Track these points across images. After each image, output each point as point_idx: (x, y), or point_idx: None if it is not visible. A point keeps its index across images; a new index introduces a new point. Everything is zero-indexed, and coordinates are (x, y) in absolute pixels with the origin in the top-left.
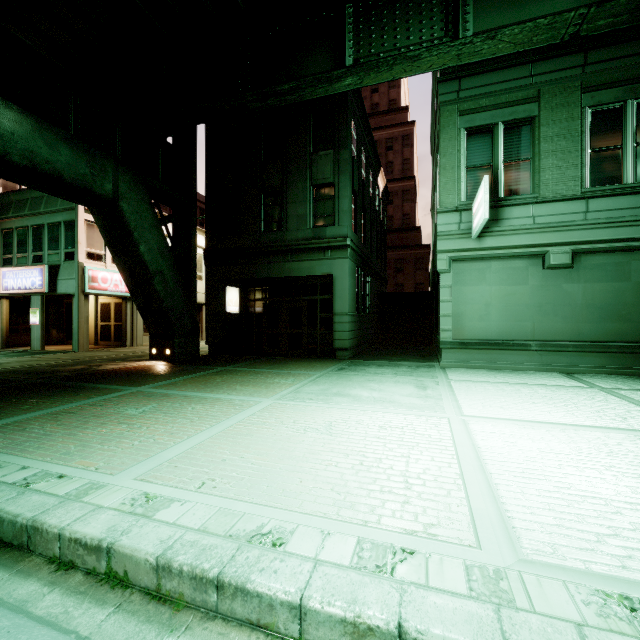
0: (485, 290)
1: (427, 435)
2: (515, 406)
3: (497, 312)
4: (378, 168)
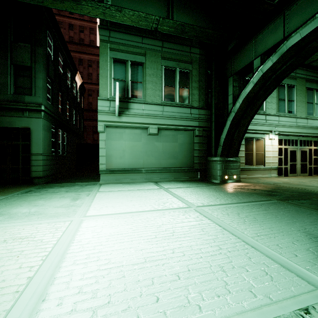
0: (123, 143)
1: (40, 240)
2: (120, 204)
3: (128, 154)
4: (75, 71)
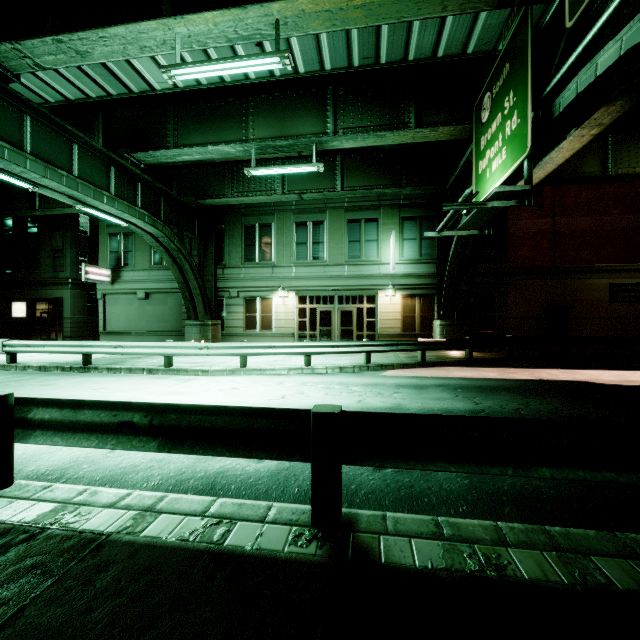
0: (119, 308)
1: None
2: None
3: (123, 318)
4: None
